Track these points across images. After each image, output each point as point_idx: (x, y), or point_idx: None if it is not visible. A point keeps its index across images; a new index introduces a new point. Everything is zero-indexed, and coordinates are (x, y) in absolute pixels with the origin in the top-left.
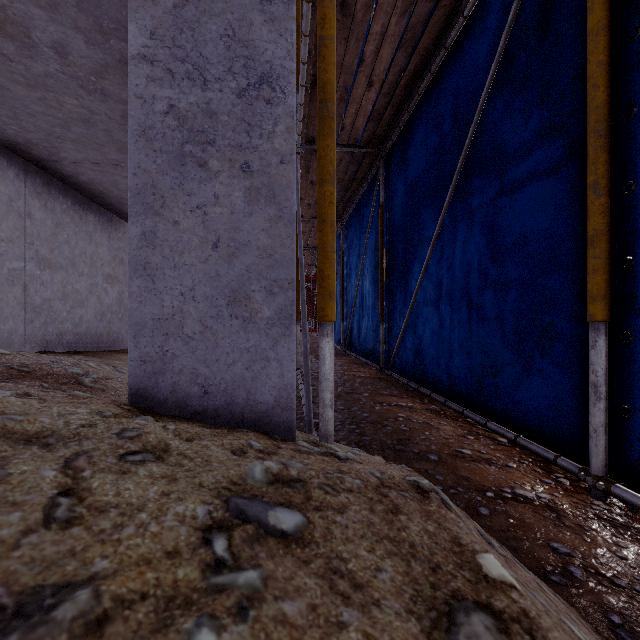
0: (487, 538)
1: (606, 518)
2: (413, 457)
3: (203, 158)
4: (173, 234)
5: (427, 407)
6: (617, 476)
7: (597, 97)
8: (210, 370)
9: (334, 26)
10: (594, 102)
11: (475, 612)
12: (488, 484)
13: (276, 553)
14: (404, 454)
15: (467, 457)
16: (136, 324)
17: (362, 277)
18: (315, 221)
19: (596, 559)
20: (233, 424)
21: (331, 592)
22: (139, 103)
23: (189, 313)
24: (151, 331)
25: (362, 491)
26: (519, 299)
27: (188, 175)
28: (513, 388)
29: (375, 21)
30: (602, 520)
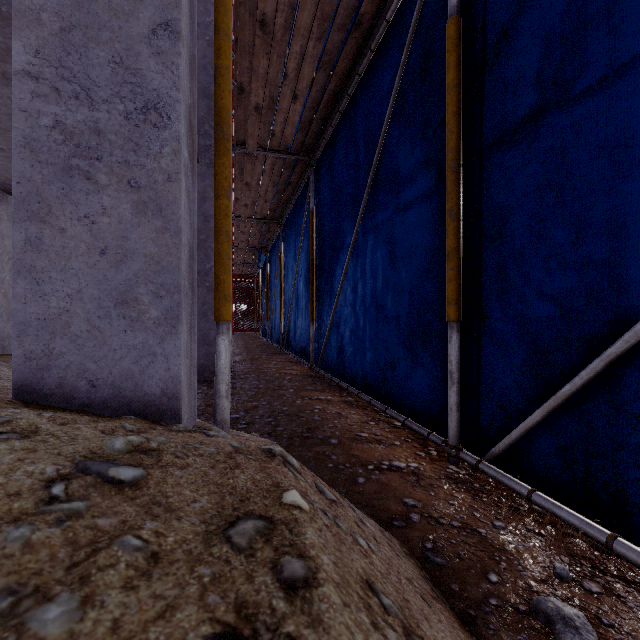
0: (321, 489)
1: (453, 477)
2: (317, 442)
3: (91, 172)
4: (60, 240)
5: (344, 399)
6: (467, 445)
7: (452, 140)
8: (98, 365)
9: (229, 57)
10: (450, 144)
11: (254, 520)
12: (372, 459)
13: (108, 494)
14: (309, 440)
15: (363, 439)
16: (20, 324)
17: (297, 278)
18: (254, 221)
19: (433, 507)
20: (121, 414)
21: (145, 514)
22: (23, 116)
23: (76, 313)
24: (36, 330)
25: (212, 456)
26: (409, 302)
27: (75, 186)
28: (405, 378)
29: (294, 42)
30: (449, 479)
